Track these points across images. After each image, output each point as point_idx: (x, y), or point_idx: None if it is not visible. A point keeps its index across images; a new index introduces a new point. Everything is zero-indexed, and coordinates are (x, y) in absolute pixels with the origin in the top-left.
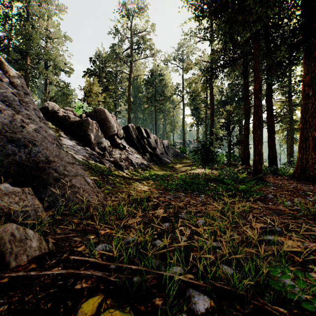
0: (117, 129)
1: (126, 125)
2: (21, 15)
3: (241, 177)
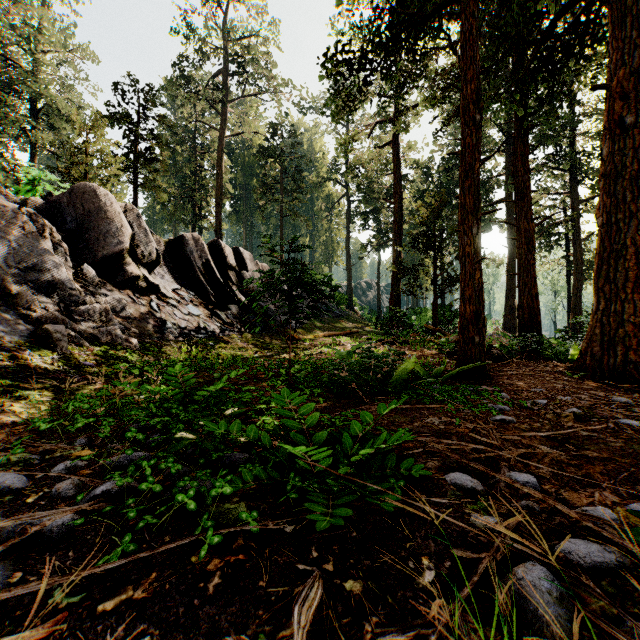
0: (138, 241)
1: (179, 236)
2: None
3: (401, 370)
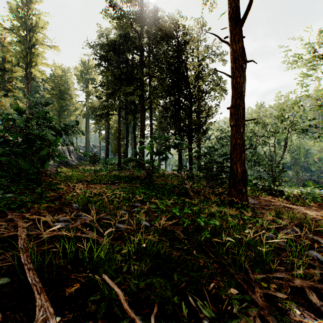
0: None
1: None
2: None
3: (109, 168)
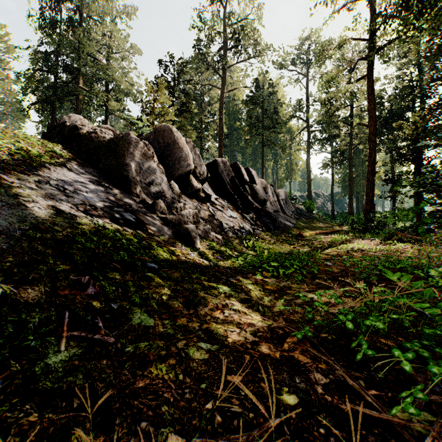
0: (196, 164)
1: (213, 160)
2: (71, 17)
3: None
